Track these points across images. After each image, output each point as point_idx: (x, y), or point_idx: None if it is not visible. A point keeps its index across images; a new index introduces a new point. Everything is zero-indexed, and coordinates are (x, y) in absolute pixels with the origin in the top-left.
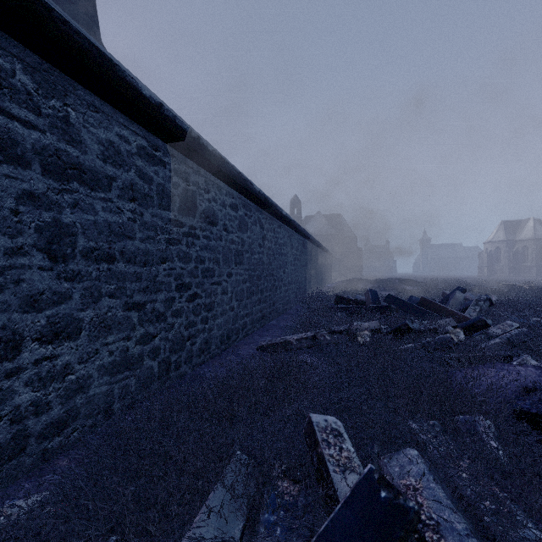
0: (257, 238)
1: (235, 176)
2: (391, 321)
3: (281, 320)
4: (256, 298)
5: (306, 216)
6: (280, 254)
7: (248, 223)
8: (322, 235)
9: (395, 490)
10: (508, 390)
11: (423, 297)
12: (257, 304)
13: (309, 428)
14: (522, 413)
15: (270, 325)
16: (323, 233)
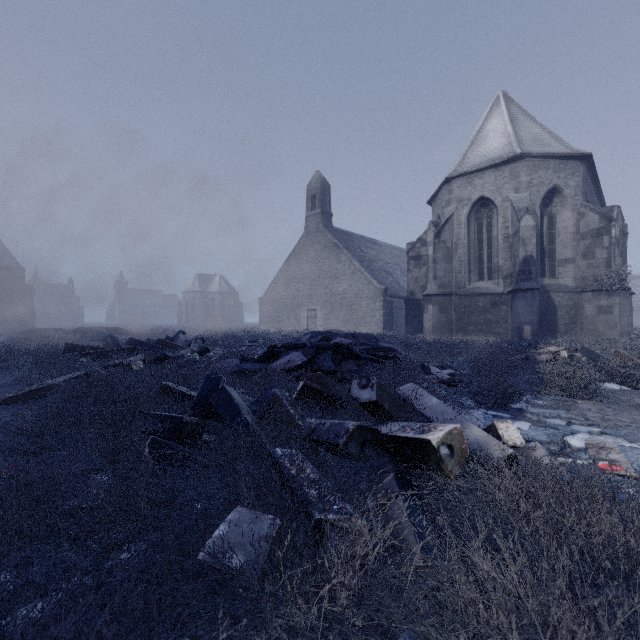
0: None
1: None
2: (146, 356)
3: None
4: None
5: None
6: None
7: None
8: None
9: (216, 375)
10: (228, 369)
11: (160, 339)
12: None
13: (163, 388)
14: (234, 372)
15: None
16: None
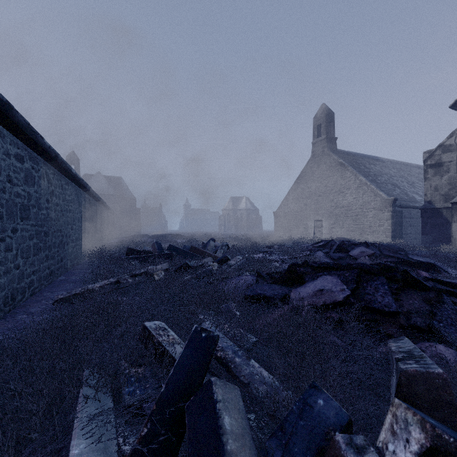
0: (45, 193)
1: (24, 126)
2: (175, 263)
3: (71, 275)
4: (43, 255)
5: (85, 174)
6: (68, 211)
7: (35, 177)
8: (103, 195)
9: (208, 331)
10: (241, 289)
11: (193, 245)
12: (45, 261)
13: (144, 332)
14: (247, 297)
15: (60, 281)
16: (103, 192)
